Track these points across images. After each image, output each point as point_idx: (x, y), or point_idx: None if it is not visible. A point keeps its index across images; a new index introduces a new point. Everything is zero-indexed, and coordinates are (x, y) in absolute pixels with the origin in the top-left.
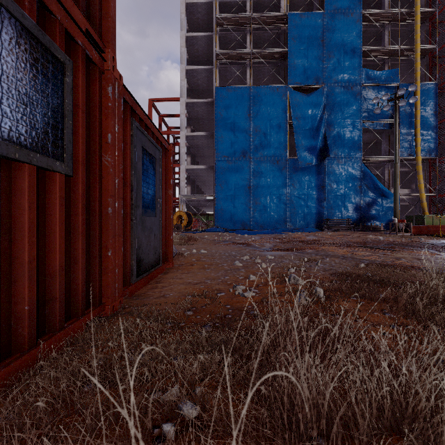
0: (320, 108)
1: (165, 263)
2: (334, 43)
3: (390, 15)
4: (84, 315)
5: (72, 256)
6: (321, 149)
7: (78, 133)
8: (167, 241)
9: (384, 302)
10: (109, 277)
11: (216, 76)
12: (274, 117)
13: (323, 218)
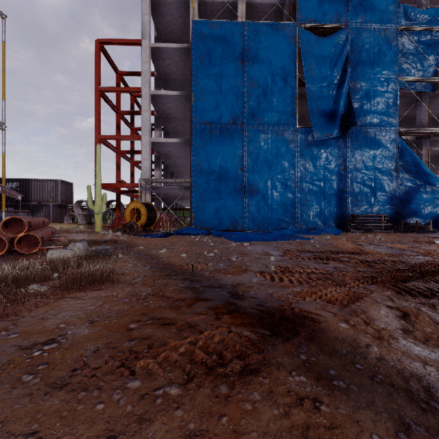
0: (342, 56)
1: None
2: None
3: None
4: None
5: None
6: (343, 116)
7: None
8: None
9: None
10: None
11: (194, 10)
12: (277, 68)
13: (346, 213)
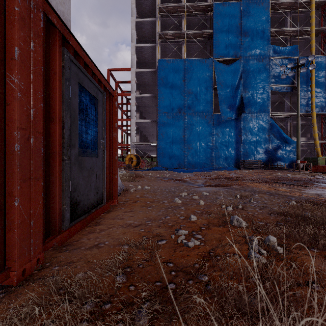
0: (238, 75)
1: (109, 202)
2: (248, 26)
3: (291, 4)
4: None
5: None
6: (239, 107)
7: None
8: (112, 180)
9: None
10: (15, 233)
11: (158, 51)
12: (202, 83)
13: (240, 160)
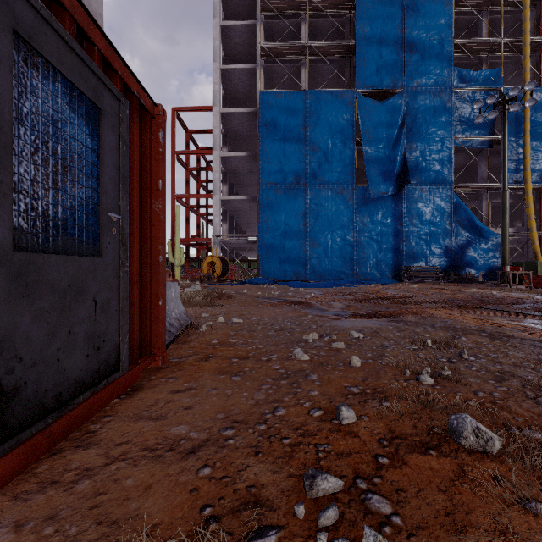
0: (398, 120)
1: (141, 363)
2: (416, 34)
3: None
4: None
5: None
6: (399, 174)
7: None
8: (150, 311)
9: None
10: None
11: (261, 77)
12: (337, 132)
13: (402, 265)
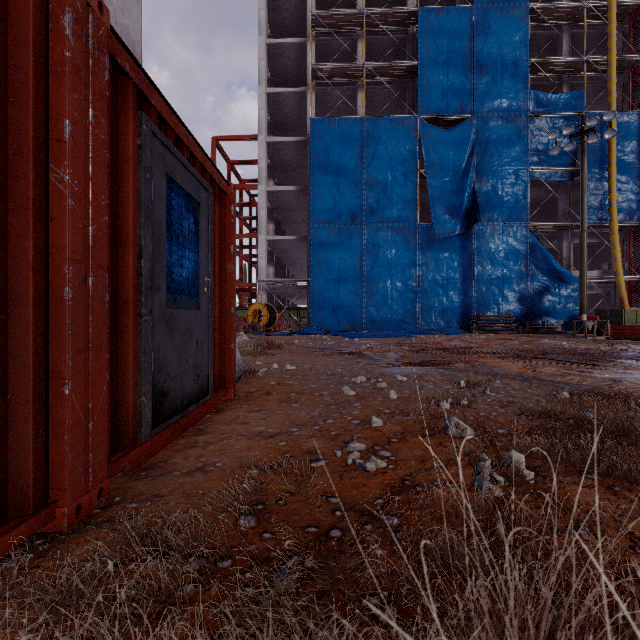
0: (466, 150)
1: (220, 393)
2: (487, 53)
3: (571, 11)
4: None
5: None
6: (468, 211)
7: None
8: (225, 353)
9: None
10: (65, 443)
11: (312, 102)
12: (398, 164)
13: (471, 314)
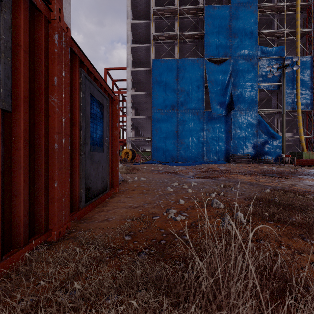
0: (227, 74)
1: (112, 189)
2: (237, 27)
3: (278, 7)
4: (27, 244)
5: (13, 189)
6: (228, 104)
7: (20, 72)
8: (114, 172)
9: (298, 226)
10: (55, 206)
11: (153, 51)
12: (194, 81)
13: (230, 154)
